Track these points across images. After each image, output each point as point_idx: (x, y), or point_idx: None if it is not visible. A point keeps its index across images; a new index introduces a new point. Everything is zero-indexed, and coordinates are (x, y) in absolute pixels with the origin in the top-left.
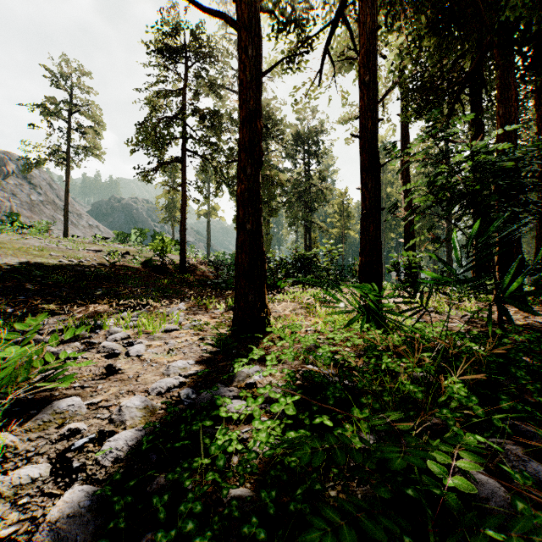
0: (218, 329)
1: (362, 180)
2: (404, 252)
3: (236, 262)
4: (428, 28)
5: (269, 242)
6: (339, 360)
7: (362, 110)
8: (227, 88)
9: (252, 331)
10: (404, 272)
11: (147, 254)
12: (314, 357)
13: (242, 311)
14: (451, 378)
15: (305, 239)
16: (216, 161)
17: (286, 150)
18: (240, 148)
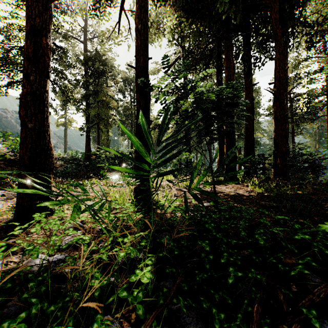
0: (8, 214)
1: (137, 99)
2: (184, 153)
3: (19, 155)
4: (184, 9)
5: (108, 145)
6: (63, 247)
7: (137, 49)
8: (75, 38)
9: (32, 215)
10: (183, 164)
11: (5, 151)
12: (24, 252)
13: (21, 198)
14: (148, 259)
15: (131, 144)
16: (63, 86)
17: (120, 87)
18: (24, 57)
